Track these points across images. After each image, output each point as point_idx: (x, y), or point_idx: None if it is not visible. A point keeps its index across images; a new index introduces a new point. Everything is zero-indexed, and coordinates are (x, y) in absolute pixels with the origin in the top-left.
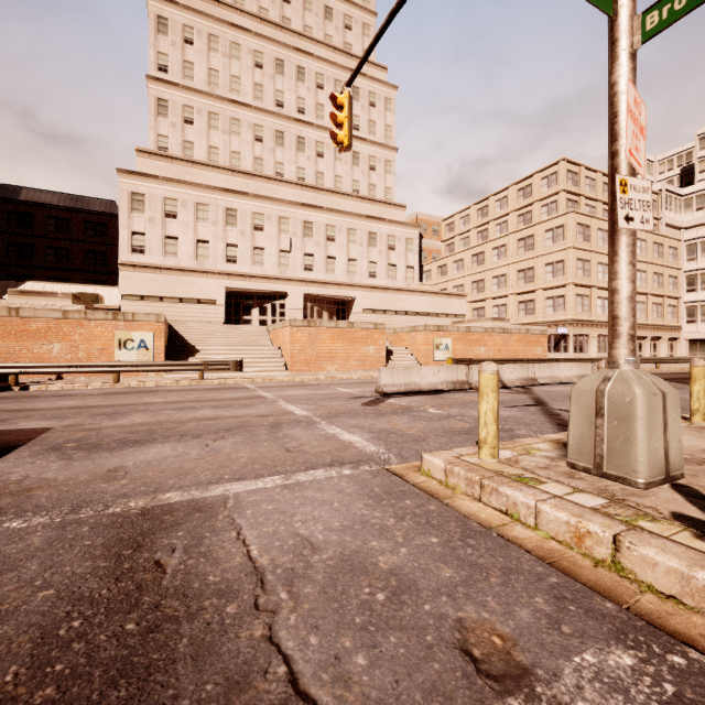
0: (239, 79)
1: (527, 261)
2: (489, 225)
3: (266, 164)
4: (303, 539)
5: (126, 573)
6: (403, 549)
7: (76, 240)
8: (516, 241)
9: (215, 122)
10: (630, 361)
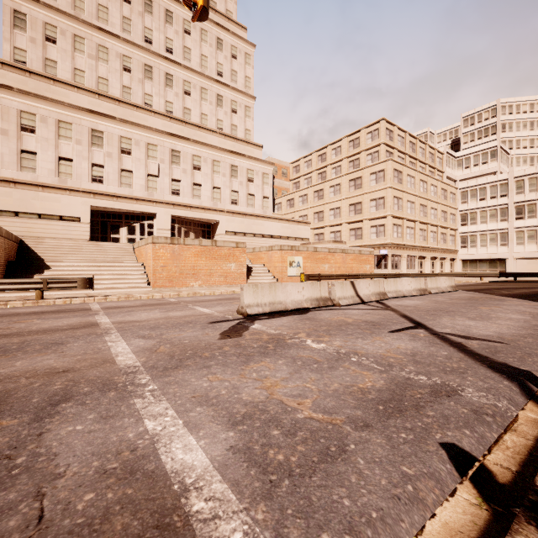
0: (107, 9)
1: (356, 197)
2: (327, 168)
3: (134, 94)
4: None
5: None
6: None
7: None
8: (348, 181)
9: (80, 46)
10: None
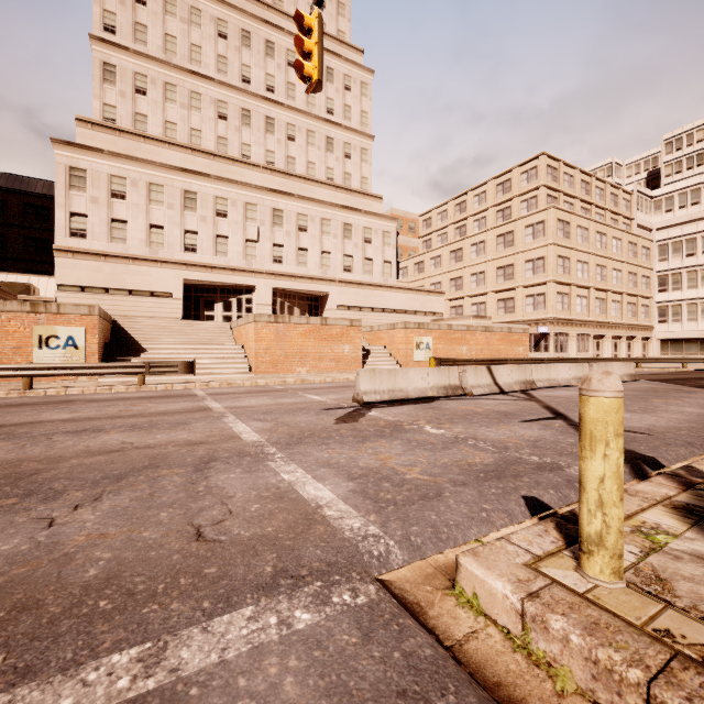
0: (200, 49)
1: (506, 258)
2: (467, 221)
3: (230, 145)
4: None
5: None
6: None
7: (13, 225)
8: (495, 237)
9: (172, 95)
10: None
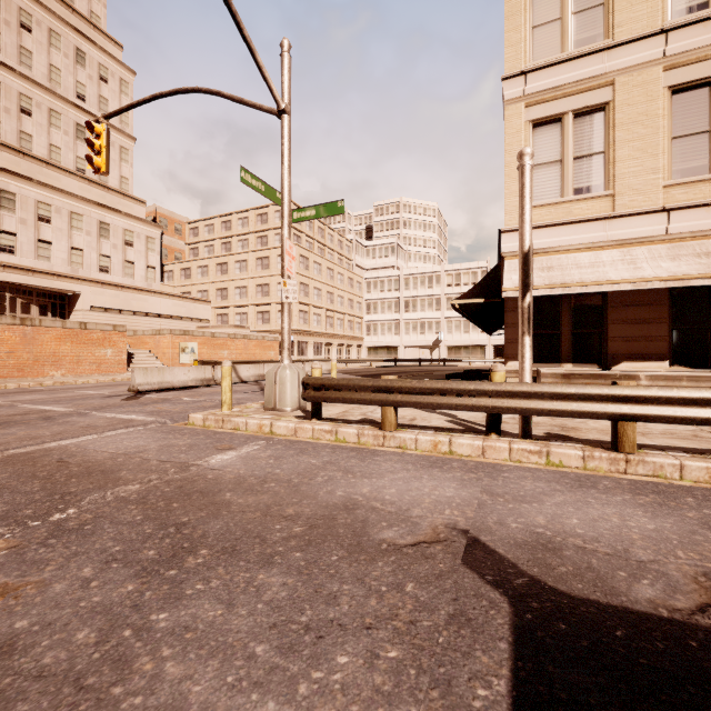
0: None
1: (264, 278)
2: (233, 239)
3: None
4: (136, 446)
5: (44, 466)
6: (189, 440)
7: None
8: (255, 259)
9: None
10: (288, 359)
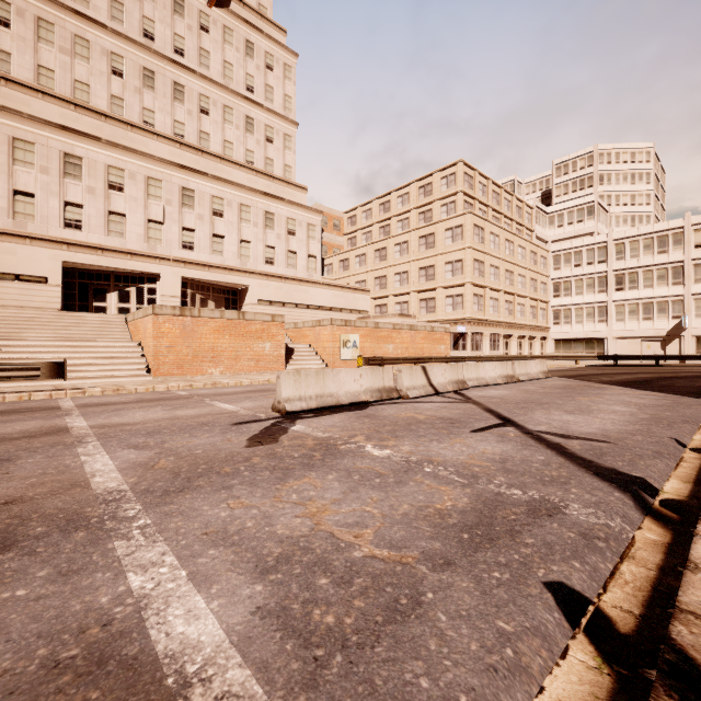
0: None
1: (428, 259)
2: (391, 220)
3: (128, 107)
4: None
5: None
6: None
7: None
8: (417, 238)
9: (47, 34)
10: None
